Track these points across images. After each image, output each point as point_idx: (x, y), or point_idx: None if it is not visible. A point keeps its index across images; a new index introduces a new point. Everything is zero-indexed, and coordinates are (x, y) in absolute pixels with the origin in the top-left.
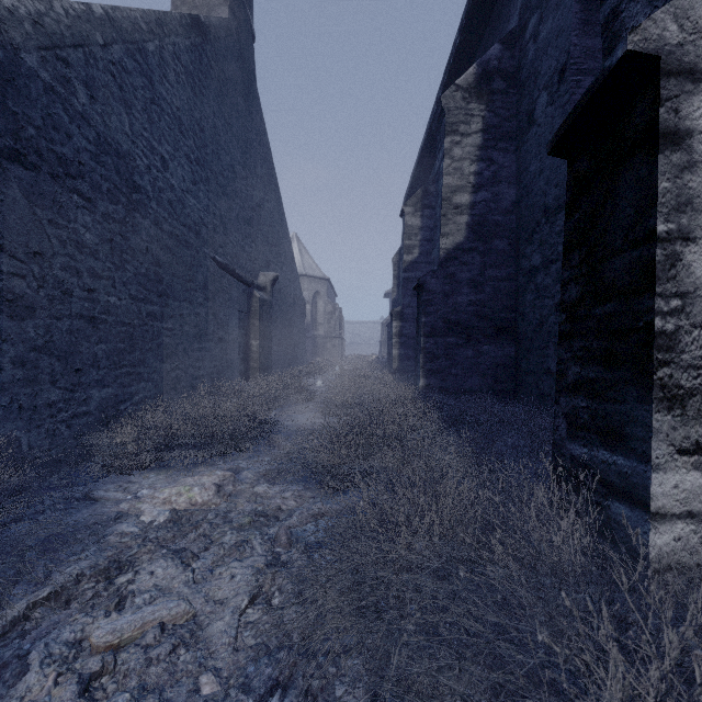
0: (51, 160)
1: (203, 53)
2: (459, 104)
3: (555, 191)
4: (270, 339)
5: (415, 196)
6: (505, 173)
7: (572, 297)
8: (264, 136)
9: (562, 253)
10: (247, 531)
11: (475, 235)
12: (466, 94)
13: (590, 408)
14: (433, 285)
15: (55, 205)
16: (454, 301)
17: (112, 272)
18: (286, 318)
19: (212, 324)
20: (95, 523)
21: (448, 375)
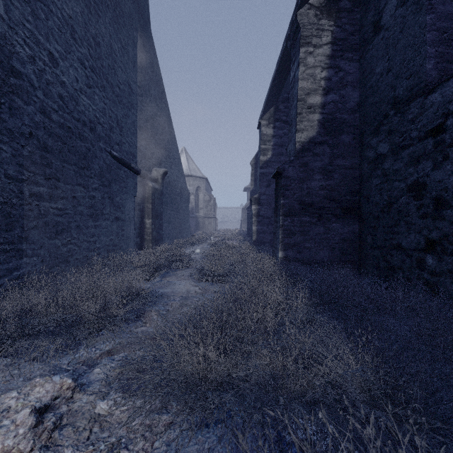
0: None
1: None
2: (311, 20)
3: (407, 82)
4: (161, 218)
5: (268, 112)
6: (350, 79)
7: None
8: (157, 67)
9: (416, 138)
10: None
11: (325, 130)
12: (318, 12)
13: None
14: (290, 172)
15: None
16: (308, 185)
17: None
18: (175, 203)
19: (108, 205)
20: None
21: (302, 248)
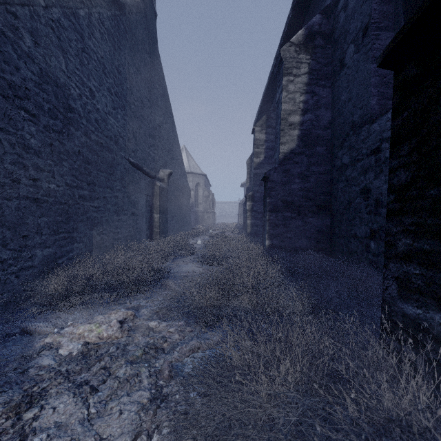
0: (2, 85)
1: (120, 21)
2: (292, 55)
3: (360, 112)
4: (167, 213)
5: (261, 120)
6: (323, 102)
7: (401, 181)
8: (163, 81)
9: (365, 155)
10: (138, 364)
11: (303, 143)
12: (297, 48)
13: (425, 276)
14: (275, 177)
15: (6, 117)
16: (289, 188)
17: (52, 167)
18: (178, 200)
19: (127, 203)
20: (22, 357)
21: (285, 238)
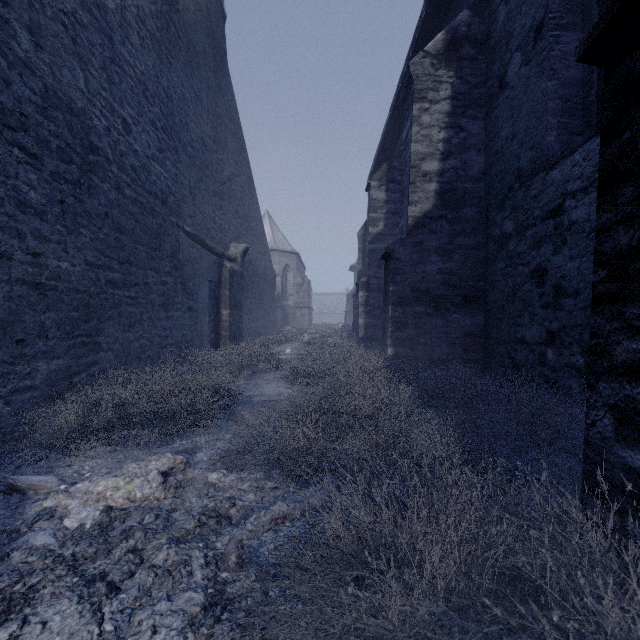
0: None
1: (170, 22)
2: (427, 71)
3: (531, 153)
4: (240, 308)
5: (380, 171)
6: (474, 141)
7: (619, 246)
8: (235, 113)
9: (539, 218)
10: (189, 543)
11: (444, 203)
12: (435, 61)
13: None
14: (402, 253)
15: None
16: (423, 269)
17: (63, 236)
18: (257, 289)
19: (180, 293)
20: (4, 532)
21: (416, 344)
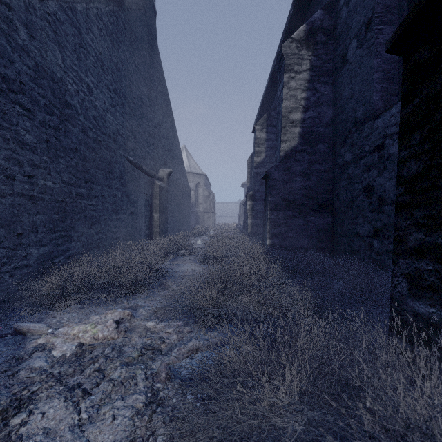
0: None
1: (119, 18)
2: (293, 51)
3: (363, 108)
4: (166, 213)
5: (262, 119)
6: (325, 99)
7: (411, 172)
8: (163, 79)
9: (368, 151)
10: (134, 365)
11: (305, 141)
12: (299, 44)
13: (439, 272)
14: (276, 175)
15: None
16: (290, 186)
17: (48, 164)
18: (178, 199)
19: (125, 202)
20: (13, 358)
21: (286, 237)
